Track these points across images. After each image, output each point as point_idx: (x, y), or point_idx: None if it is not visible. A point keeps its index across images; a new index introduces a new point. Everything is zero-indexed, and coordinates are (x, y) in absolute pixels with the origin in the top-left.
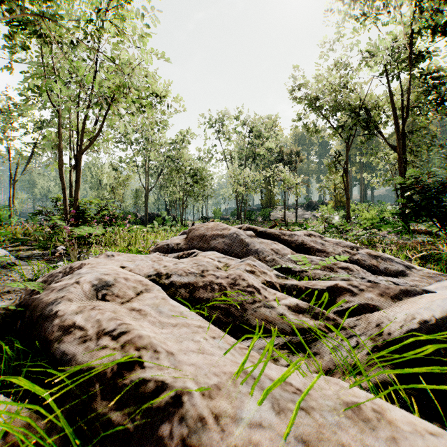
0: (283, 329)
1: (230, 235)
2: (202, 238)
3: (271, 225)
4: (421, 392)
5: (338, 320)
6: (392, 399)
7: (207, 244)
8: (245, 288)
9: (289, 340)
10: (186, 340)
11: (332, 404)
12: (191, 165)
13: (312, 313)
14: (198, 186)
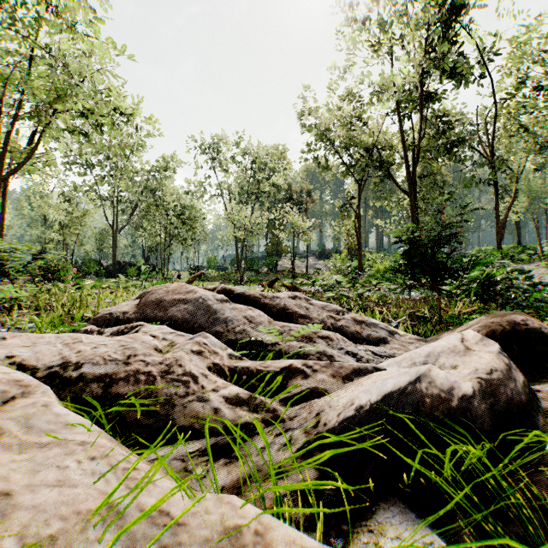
0: (214, 427)
1: (195, 299)
2: (159, 304)
3: (272, 279)
4: (340, 491)
5: (278, 411)
6: (307, 504)
7: (163, 313)
8: (179, 377)
9: (217, 442)
10: (48, 468)
11: (208, 532)
12: (177, 199)
13: (252, 405)
14: (185, 227)
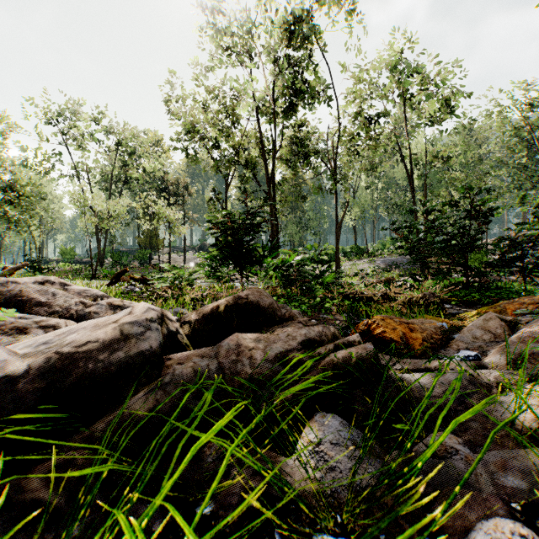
0: None
1: None
2: None
3: (120, 271)
4: None
5: None
6: None
7: None
8: None
9: None
10: None
11: None
12: (15, 174)
13: None
14: (15, 208)
